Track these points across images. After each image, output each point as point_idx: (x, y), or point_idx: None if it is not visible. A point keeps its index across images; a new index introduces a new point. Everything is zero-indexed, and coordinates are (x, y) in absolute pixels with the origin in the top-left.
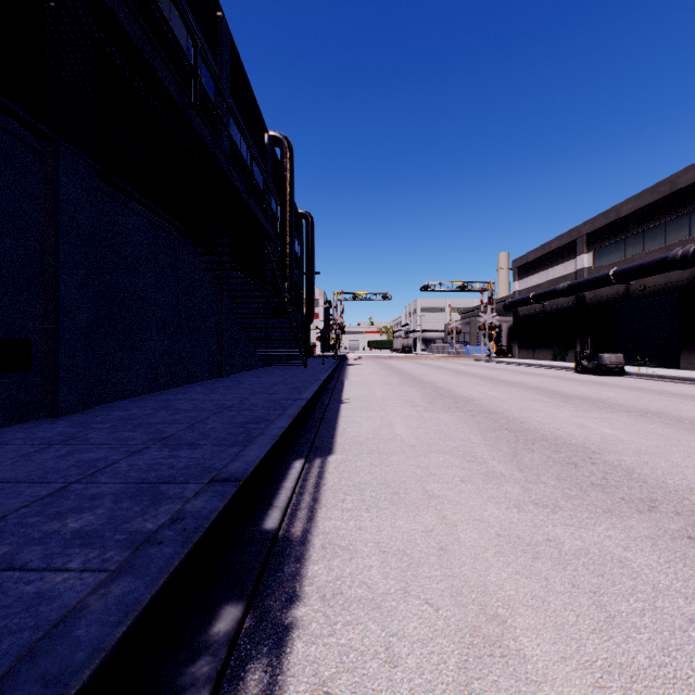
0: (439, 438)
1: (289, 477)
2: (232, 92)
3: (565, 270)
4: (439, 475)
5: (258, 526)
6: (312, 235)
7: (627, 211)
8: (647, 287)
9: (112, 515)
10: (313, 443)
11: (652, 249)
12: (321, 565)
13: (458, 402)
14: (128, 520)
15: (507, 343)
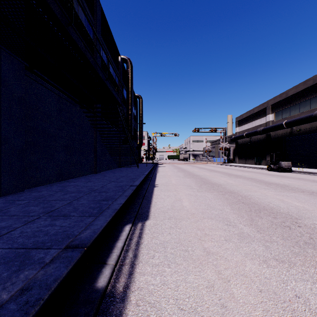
0: (207, 208)
1: (120, 238)
2: (102, 35)
3: (261, 122)
4: (211, 235)
5: (93, 284)
6: (141, 105)
7: (291, 93)
8: (301, 129)
9: None
10: (138, 212)
11: (303, 111)
12: None
13: (214, 186)
14: None
15: (233, 156)
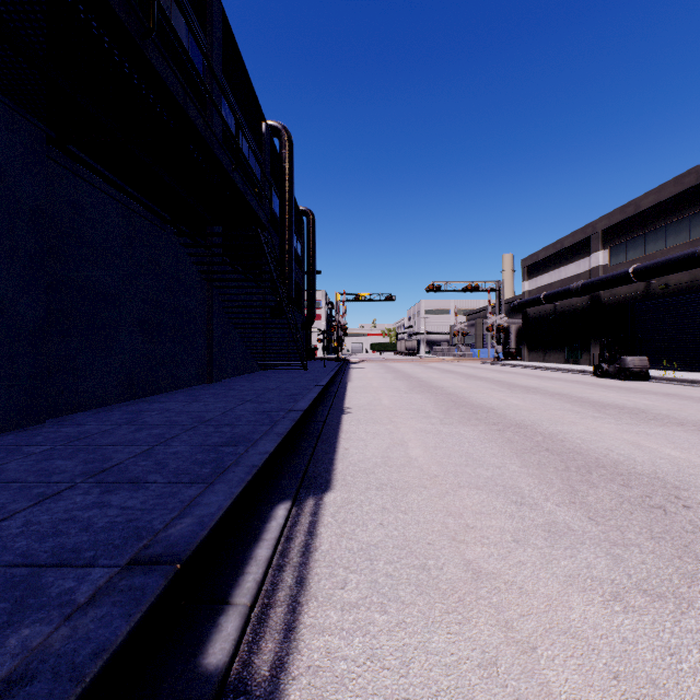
0: (466, 463)
1: (265, 536)
2: (225, 72)
3: (578, 269)
4: (480, 528)
5: (195, 659)
6: (313, 232)
7: (647, 204)
8: (670, 285)
9: None
10: (305, 472)
11: (675, 244)
12: None
13: (478, 412)
14: None
15: (516, 345)
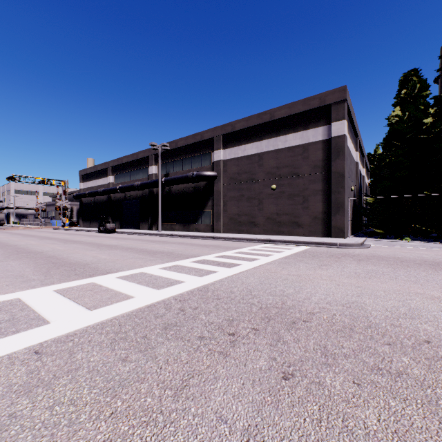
0: None
1: None
2: None
3: (104, 182)
4: None
5: None
6: None
7: (125, 161)
8: (131, 195)
9: None
10: None
11: (133, 180)
12: None
13: (6, 247)
14: None
15: (77, 218)
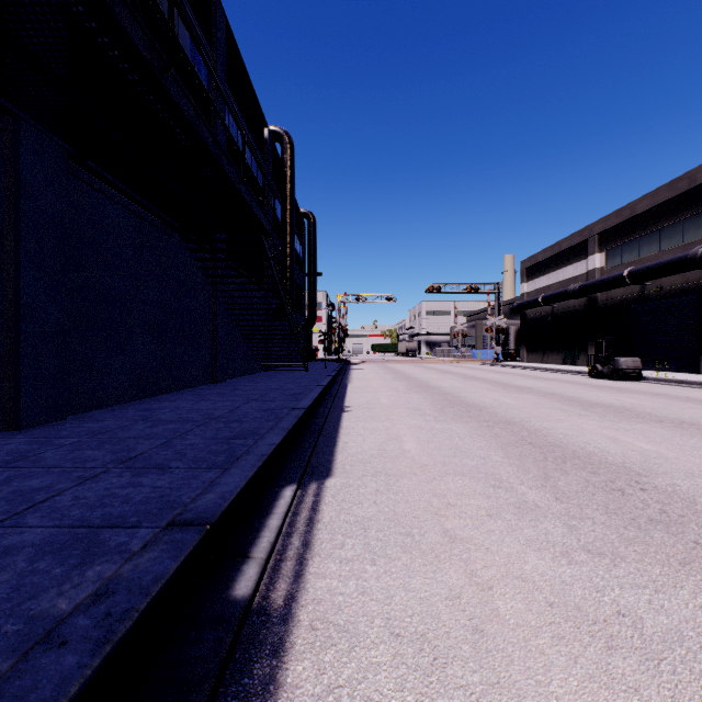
0: (454, 455)
1: (275, 511)
2: (229, 81)
3: (576, 271)
4: (459, 506)
5: (226, 592)
6: (314, 235)
7: (642, 208)
8: (664, 287)
9: (17, 584)
10: (309, 462)
11: (668, 248)
12: (308, 662)
13: (471, 410)
14: (36, 594)
15: (515, 347)
